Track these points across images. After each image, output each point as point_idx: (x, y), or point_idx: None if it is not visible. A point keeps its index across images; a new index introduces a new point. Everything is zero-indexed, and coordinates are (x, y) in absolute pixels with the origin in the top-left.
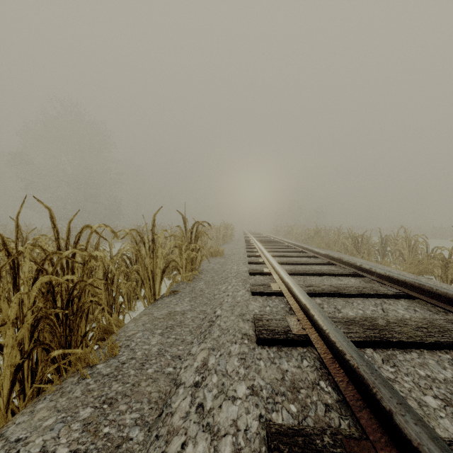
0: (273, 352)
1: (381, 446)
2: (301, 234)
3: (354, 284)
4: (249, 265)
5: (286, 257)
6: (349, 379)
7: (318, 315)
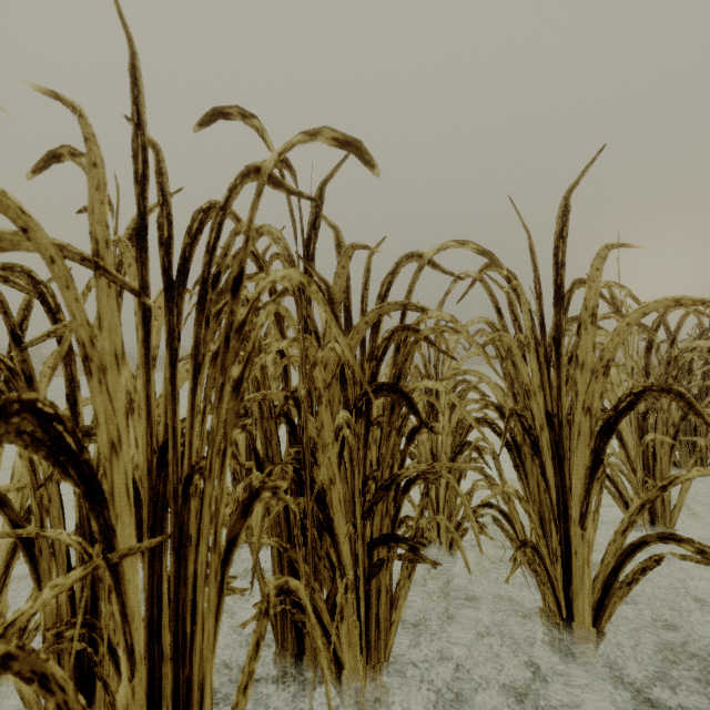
0: None
1: None
2: None
3: None
4: None
5: None
6: None
7: None
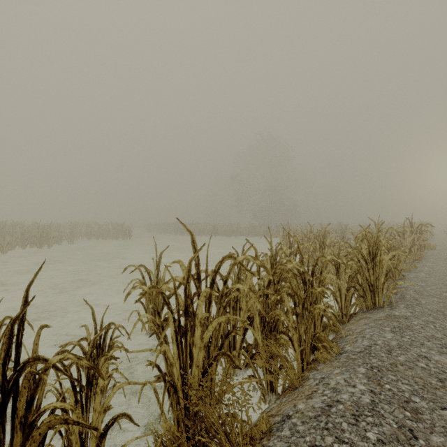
0: None
1: None
2: None
3: None
4: None
5: None
6: None
7: None
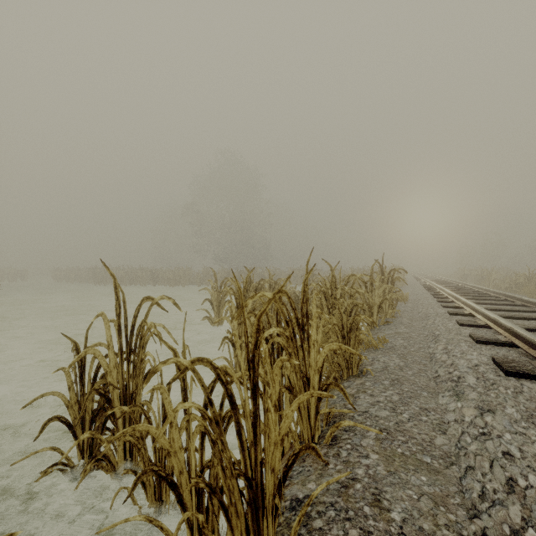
0: (488, 347)
1: None
2: (503, 280)
3: None
4: (445, 309)
5: (485, 304)
6: None
7: (520, 330)
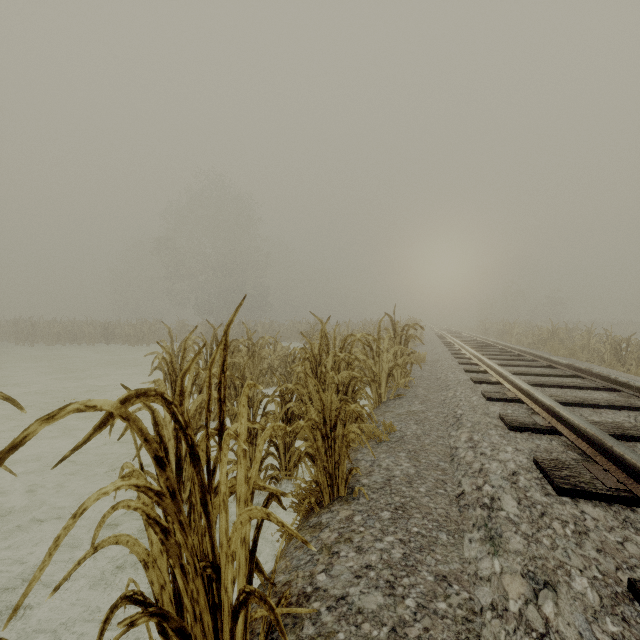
0: (525, 435)
1: (606, 466)
2: (526, 335)
3: (605, 397)
4: (468, 374)
5: (511, 366)
6: (589, 445)
7: (564, 411)
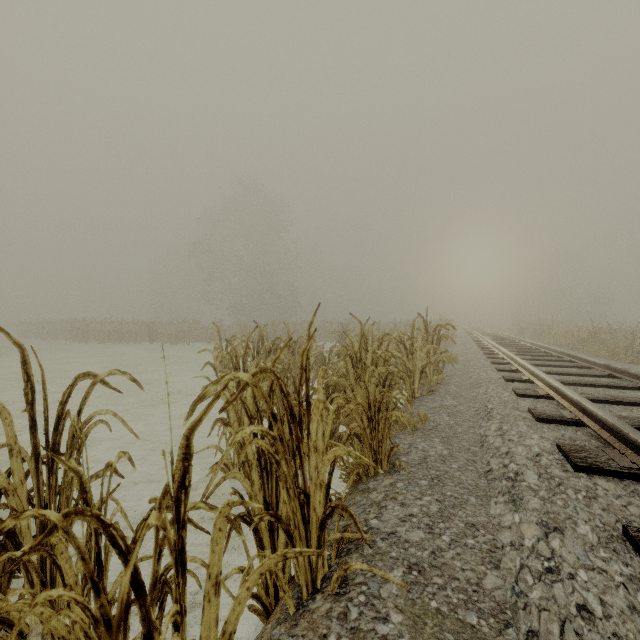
0: (551, 426)
1: (623, 450)
2: (564, 336)
3: (638, 396)
4: (500, 373)
5: (545, 366)
6: (610, 434)
7: (589, 405)
